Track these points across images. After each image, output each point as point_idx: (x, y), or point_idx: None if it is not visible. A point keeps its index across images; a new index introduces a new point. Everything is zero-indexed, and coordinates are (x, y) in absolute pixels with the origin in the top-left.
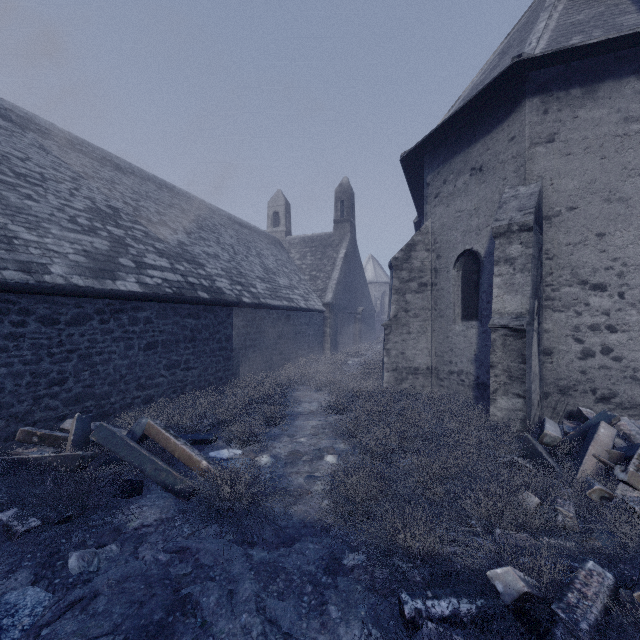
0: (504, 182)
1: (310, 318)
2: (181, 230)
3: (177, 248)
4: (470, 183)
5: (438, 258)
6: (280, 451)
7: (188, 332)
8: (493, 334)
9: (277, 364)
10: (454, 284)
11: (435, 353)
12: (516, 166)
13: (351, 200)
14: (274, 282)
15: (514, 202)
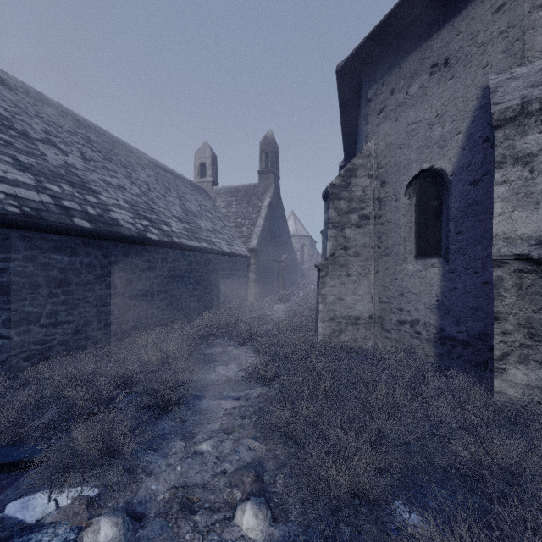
0: (485, 70)
1: (234, 263)
2: (76, 154)
3: (59, 168)
4: (430, 84)
5: (383, 185)
6: (156, 487)
7: (55, 273)
8: (498, 270)
9: (195, 312)
10: (405, 214)
11: (379, 299)
12: (507, 43)
13: (275, 152)
14: (194, 224)
15: (516, 82)
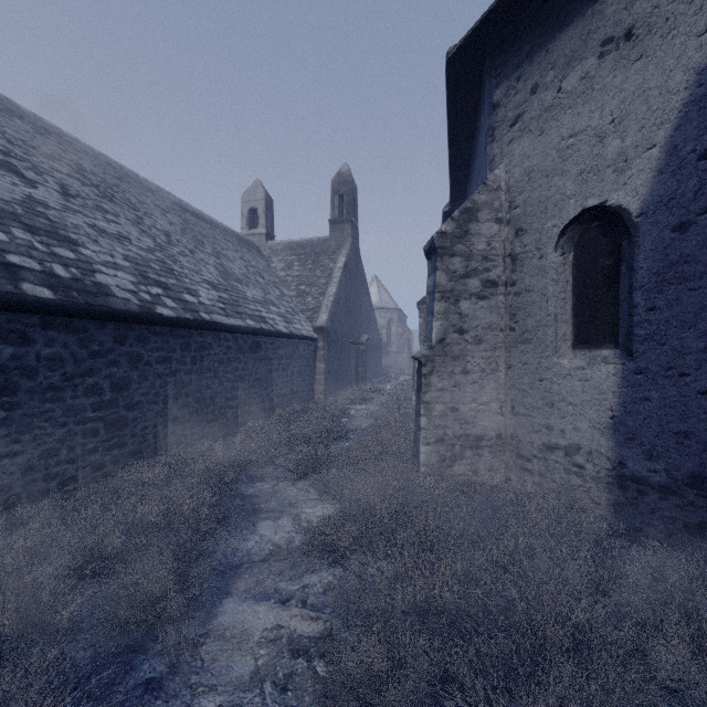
0: (703, 39)
1: (294, 348)
2: (51, 187)
3: (13, 204)
4: (599, 72)
5: (519, 234)
6: None
7: None
8: None
9: (235, 422)
10: (555, 279)
11: (512, 408)
12: None
13: (353, 194)
14: (236, 292)
15: None
